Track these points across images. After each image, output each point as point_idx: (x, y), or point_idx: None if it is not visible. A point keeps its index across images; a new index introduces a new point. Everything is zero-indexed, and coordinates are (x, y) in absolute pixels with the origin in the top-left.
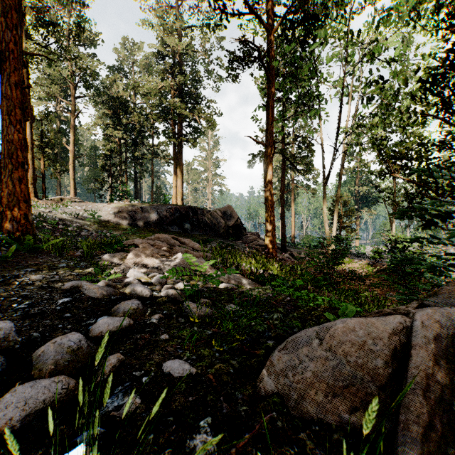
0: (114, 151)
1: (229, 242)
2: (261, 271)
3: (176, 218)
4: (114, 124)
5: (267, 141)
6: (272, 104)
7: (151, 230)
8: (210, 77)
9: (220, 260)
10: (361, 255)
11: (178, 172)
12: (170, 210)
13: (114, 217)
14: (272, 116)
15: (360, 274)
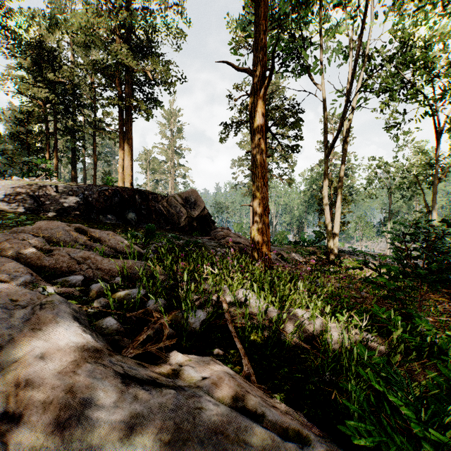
0: (31, 114)
1: (192, 238)
2: (275, 313)
3: (114, 204)
4: (36, 81)
5: (256, 64)
6: (265, 2)
7: (66, 220)
8: (170, 32)
9: (166, 278)
10: (355, 253)
11: (125, 148)
12: (105, 192)
13: (4, 199)
14: (265, 22)
15: (406, 288)
